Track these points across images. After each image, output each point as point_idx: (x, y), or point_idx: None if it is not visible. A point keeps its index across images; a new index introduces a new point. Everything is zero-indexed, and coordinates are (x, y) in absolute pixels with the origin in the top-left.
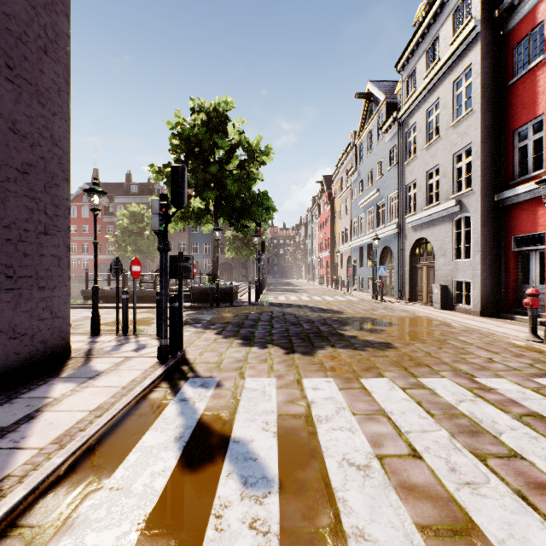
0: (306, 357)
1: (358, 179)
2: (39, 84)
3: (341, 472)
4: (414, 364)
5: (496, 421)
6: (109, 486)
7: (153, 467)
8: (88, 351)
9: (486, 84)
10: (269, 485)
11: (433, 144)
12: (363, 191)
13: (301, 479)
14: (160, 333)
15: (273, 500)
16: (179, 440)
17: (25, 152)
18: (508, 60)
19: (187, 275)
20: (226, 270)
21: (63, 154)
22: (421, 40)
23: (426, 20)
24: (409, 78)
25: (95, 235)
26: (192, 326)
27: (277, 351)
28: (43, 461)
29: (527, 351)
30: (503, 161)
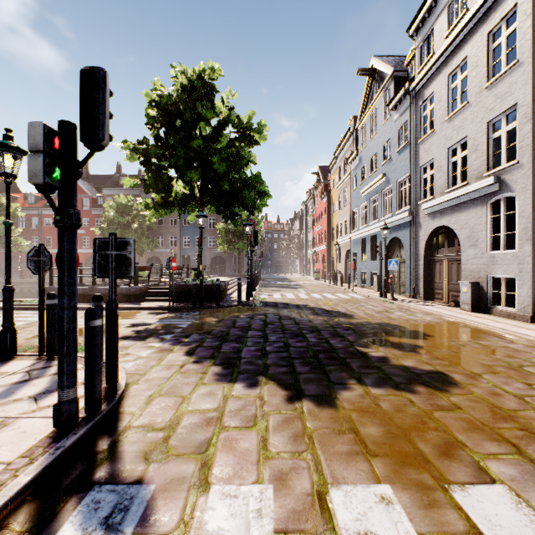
0: (324, 411)
1: (360, 166)
2: None
3: None
4: (522, 433)
5: None
6: None
7: None
8: None
9: None
10: None
11: (459, 113)
12: (365, 178)
13: None
14: (59, 379)
15: None
16: None
17: None
18: None
19: (124, 270)
20: (219, 264)
21: None
22: None
23: None
24: (424, 42)
25: (6, 211)
26: (159, 338)
27: (274, 395)
28: None
29: None
30: None
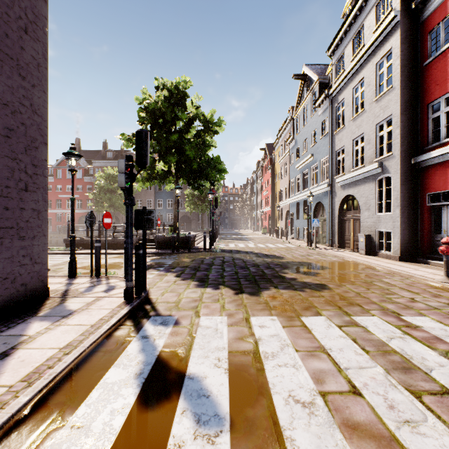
0: (253, 297)
1: (295, 146)
2: (20, 59)
3: (288, 409)
4: (347, 304)
5: (426, 358)
6: (71, 425)
7: (113, 405)
8: (64, 292)
9: (405, 65)
10: (220, 423)
11: (359, 116)
12: (299, 156)
13: (251, 416)
14: (126, 277)
15: (224, 439)
16: (139, 377)
17: (6, 118)
18: (423, 44)
19: (150, 226)
20: (185, 222)
21: (42, 121)
22: (349, 29)
23: (353, 12)
24: (338, 61)
25: (72, 191)
26: (156, 269)
27: (228, 292)
28: (10, 399)
29: (443, 292)
30: (419, 130)
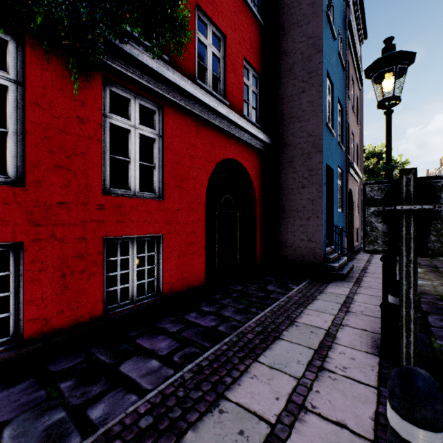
0: None
1: None
2: None
3: None
4: None
5: None
6: None
7: None
8: None
9: None
10: None
11: None
12: None
13: None
14: None
15: None
16: None
17: None
18: None
19: None
20: None
21: None
22: None
23: None
24: None
25: None
26: None
27: None
28: None
29: None
30: None
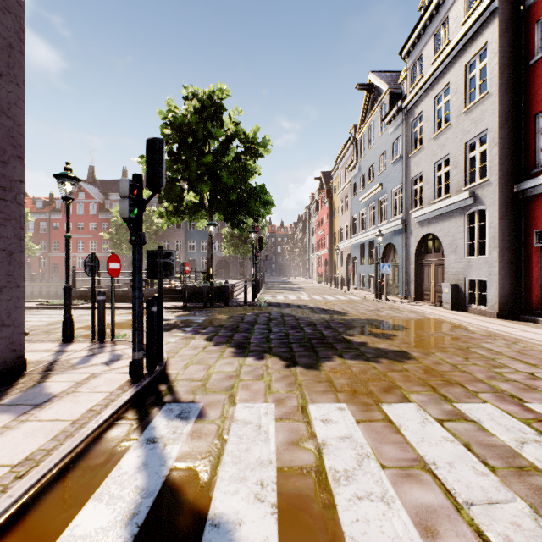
0: (311, 372)
1: (359, 174)
2: None
3: None
4: (442, 382)
5: None
6: None
7: None
8: (49, 365)
9: (504, 64)
10: None
11: (442, 133)
12: (363, 186)
13: None
14: (133, 345)
15: None
16: (130, 522)
17: None
18: (528, 37)
19: (168, 273)
20: (223, 267)
21: (14, 126)
22: (429, 23)
23: (434, 0)
24: (414, 64)
25: (67, 227)
26: (181, 330)
27: (276, 364)
28: None
29: None
30: (524, 148)
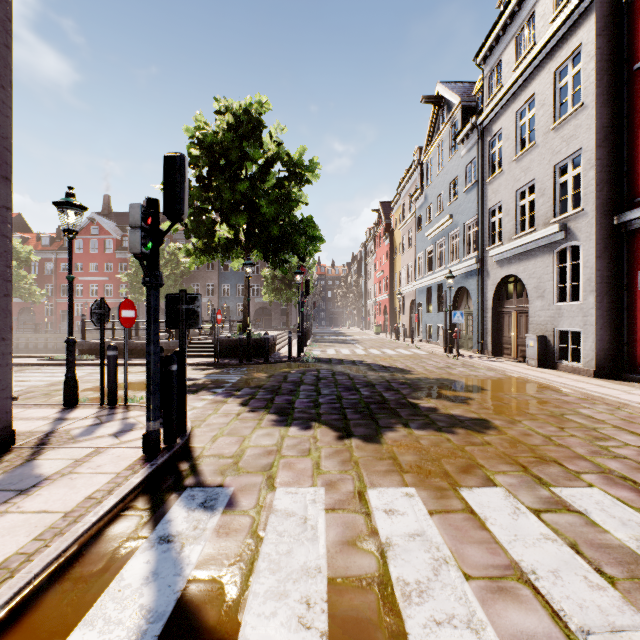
0: (369, 446)
1: (425, 204)
2: None
3: None
4: (534, 459)
5: None
6: None
7: None
8: (44, 437)
9: (603, 70)
10: None
11: (526, 154)
12: (430, 219)
13: None
14: (147, 413)
15: None
16: None
17: None
18: (632, 36)
19: (192, 323)
20: (263, 316)
21: None
22: (510, 22)
23: None
24: (492, 72)
25: (69, 266)
26: (210, 392)
27: (326, 435)
28: None
29: None
30: (626, 171)
